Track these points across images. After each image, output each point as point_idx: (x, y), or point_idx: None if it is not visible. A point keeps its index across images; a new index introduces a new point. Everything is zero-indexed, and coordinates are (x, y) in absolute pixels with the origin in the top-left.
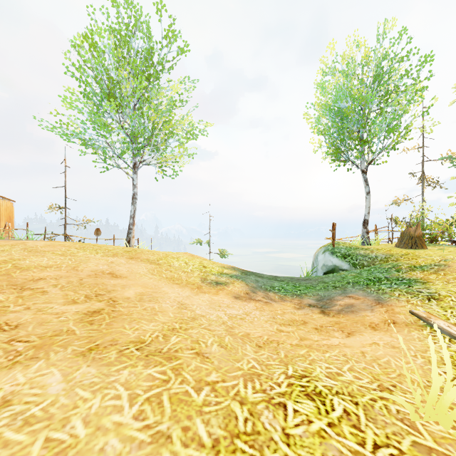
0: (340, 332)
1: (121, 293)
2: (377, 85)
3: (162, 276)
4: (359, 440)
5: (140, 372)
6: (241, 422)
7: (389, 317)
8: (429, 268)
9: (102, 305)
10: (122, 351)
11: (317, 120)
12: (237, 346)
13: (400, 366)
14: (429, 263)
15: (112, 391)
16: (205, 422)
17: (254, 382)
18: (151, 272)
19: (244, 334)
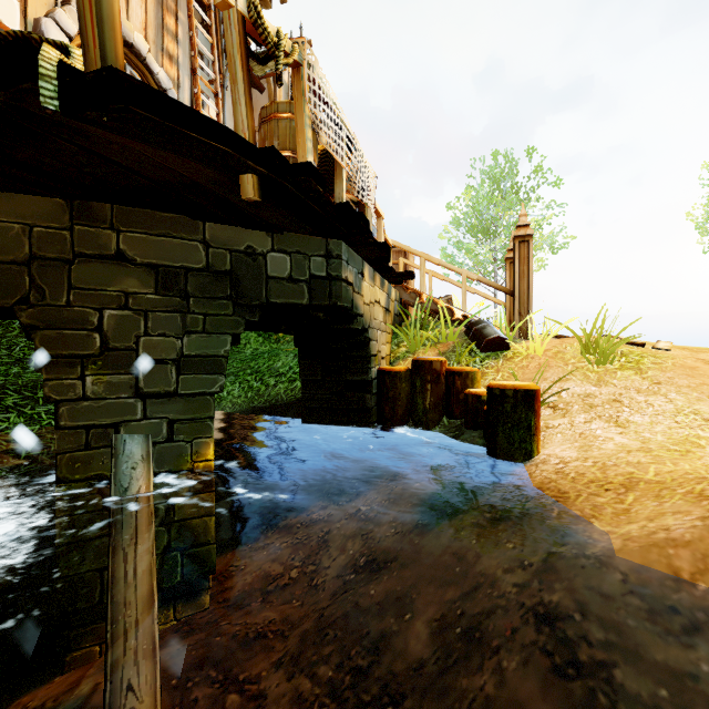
0: None
1: None
2: None
3: None
4: None
5: None
6: None
7: None
8: None
9: None
10: None
11: (705, 223)
12: None
13: None
14: None
15: None
16: None
17: None
18: None
19: None
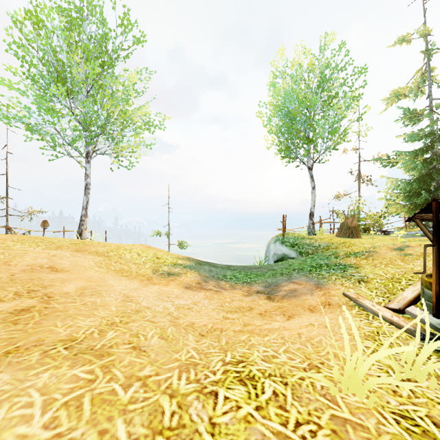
0: (281, 316)
1: (59, 288)
2: (321, 91)
3: (110, 268)
4: (283, 420)
5: (63, 374)
6: (167, 416)
7: (325, 299)
8: (361, 254)
9: (34, 302)
10: (46, 352)
11: (269, 119)
12: (179, 337)
13: (330, 344)
14: (362, 250)
15: (24, 399)
16: (127, 422)
17: (189, 373)
18: (98, 265)
19: (188, 324)
